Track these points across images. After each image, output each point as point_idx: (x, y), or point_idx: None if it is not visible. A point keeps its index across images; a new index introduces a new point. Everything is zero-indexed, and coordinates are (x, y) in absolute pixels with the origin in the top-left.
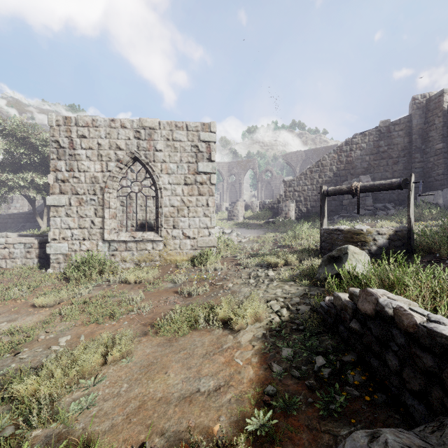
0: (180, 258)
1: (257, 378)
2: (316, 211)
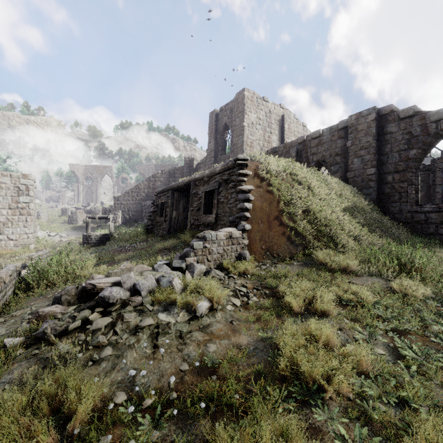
0: (6, 252)
1: None
2: (135, 218)
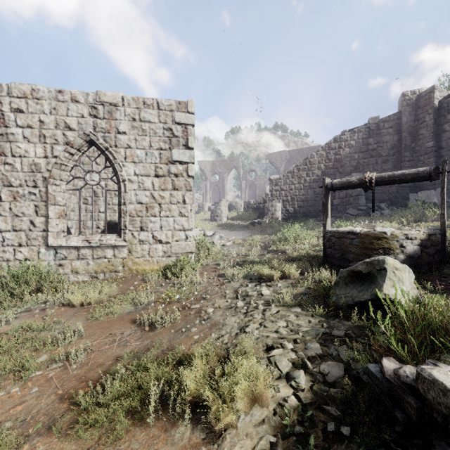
0: (150, 268)
1: None
2: (303, 212)
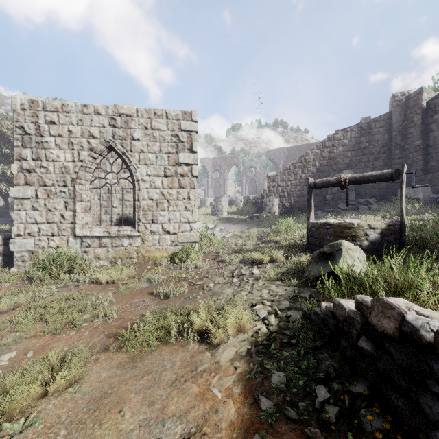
0: (160, 255)
1: (240, 420)
2: (299, 206)
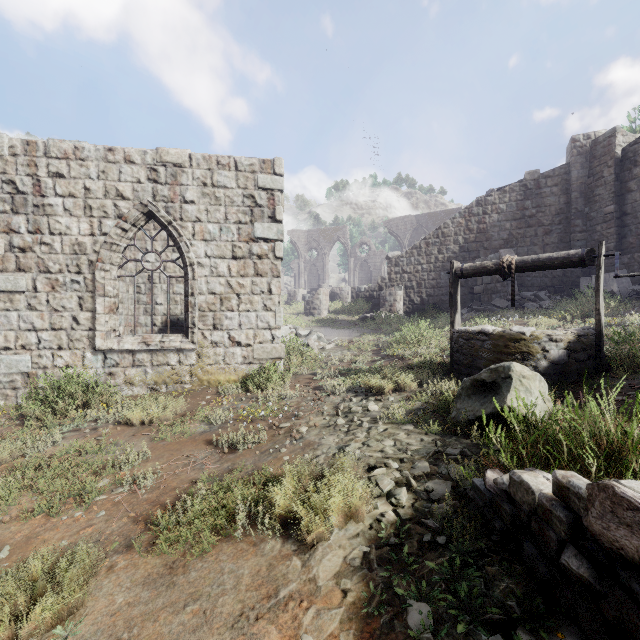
0: (226, 378)
1: None
2: (434, 302)
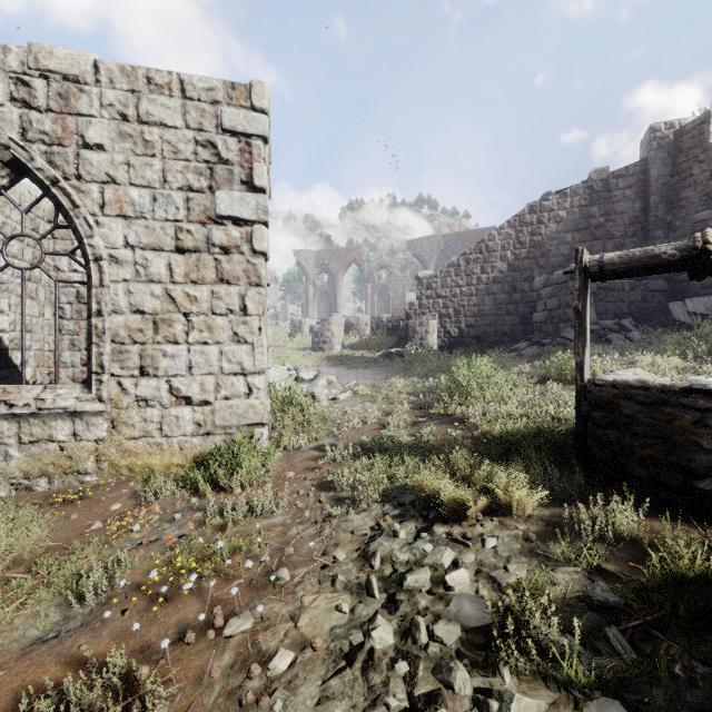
0: (163, 461)
1: None
2: (476, 335)
